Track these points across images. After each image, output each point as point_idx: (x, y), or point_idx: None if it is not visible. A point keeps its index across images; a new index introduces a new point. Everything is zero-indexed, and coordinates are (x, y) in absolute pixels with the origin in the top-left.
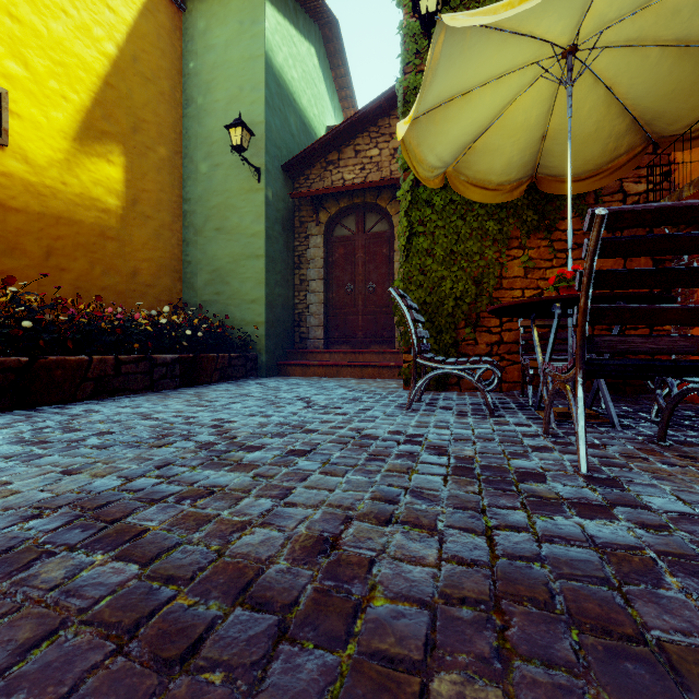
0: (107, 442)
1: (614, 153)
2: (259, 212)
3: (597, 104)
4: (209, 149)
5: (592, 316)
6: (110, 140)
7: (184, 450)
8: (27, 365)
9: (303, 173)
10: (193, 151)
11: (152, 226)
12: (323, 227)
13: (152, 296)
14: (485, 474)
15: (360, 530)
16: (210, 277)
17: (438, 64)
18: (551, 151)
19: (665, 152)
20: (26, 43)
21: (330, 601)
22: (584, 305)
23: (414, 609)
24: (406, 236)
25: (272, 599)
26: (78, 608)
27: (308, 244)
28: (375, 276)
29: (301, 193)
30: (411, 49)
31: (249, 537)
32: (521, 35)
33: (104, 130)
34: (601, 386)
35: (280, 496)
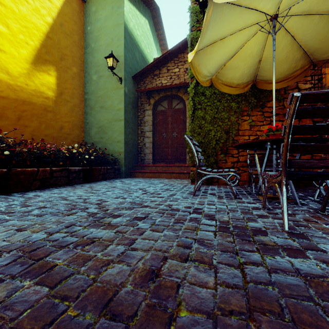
0: (42, 213)
1: (294, 69)
2: (121, 99)
3: (287, 44)
4: (97, 68)
5: (290, 149)
6: (49, 64)
7: (81, 217)
8: (6, 173)
9: (142, 80)
10: (90, 69)
11: (69, 105)
12: (152, 106)
13: (69, 139)
14: (235, 231)
15: (172, 265)
16: (97, 130)
17: (209, 23)
18: (263, 68)
19: (319, 68)
20: (8, 16)
21: (155, 313)
22: (287, 143)
23: (204, 319)
24: (192, 110)
25: (122, 311)
26: (9, 318)
27: (145, 114)
28: (177, 130)
29: (141, 90)
30: (194, 19)
31: (111, 270)
32: (250, 9)
33: (46, 59)
34: (290, 183)
35: (129, 244)
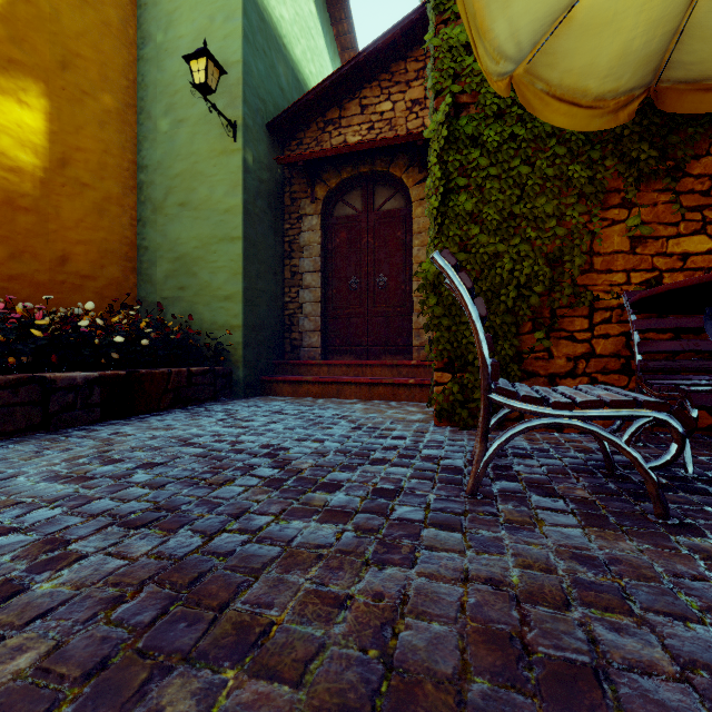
0: None
1: None
2: (234, 180)
3: None
4: (170, 100)
5: None
6: (23, 73)
7: None
8: None
9: (294, 136)
10: (151, 103)
11: (91, 198)
12: (320, 205)
13: (91, 291)
14: None
15: None
16: (172, 267)
17: None
18: (700, 27)
19: None
20: None
21: None
22: None
23: None
24: (440, 193)
25: None
26: None
27: (301, 226)
28: (386, 267)
29: (291, 157)
30: None
31: None
32: None
33: (12, 58)
34: None
35: None
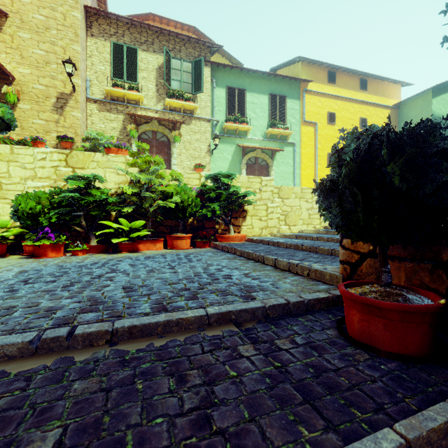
0: None
1: None
2: None
3: None
4: None
5: None
6: None
7: None
8: None
9: None
10: None
11: None
12: None
13: None
14: None
15: None
16: None
17: None
18: None
19: None
20: None
21: None
22: None
23: None
24: None
25: None
26: None
27: None
28: None
29: None
30: None
31: None
32: None
33: None
34: None
35: None
